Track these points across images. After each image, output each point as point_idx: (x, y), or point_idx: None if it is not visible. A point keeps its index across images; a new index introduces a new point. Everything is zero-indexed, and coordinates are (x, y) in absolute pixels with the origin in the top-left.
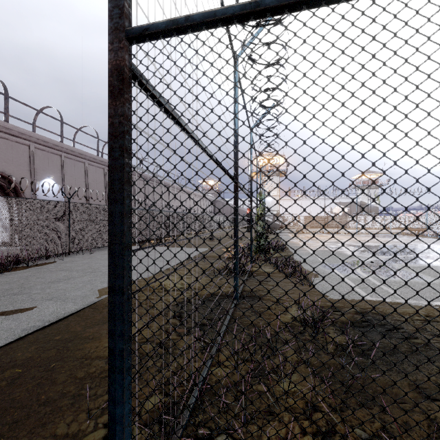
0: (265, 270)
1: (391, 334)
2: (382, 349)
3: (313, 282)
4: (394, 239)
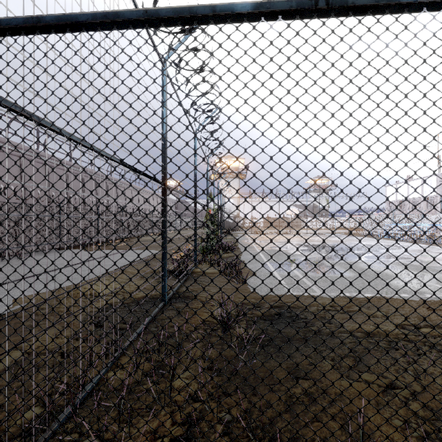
0: (208, 271)
1: (294, 324)
2: (280, 338)
3: (247, 281)
4: (336, 238)
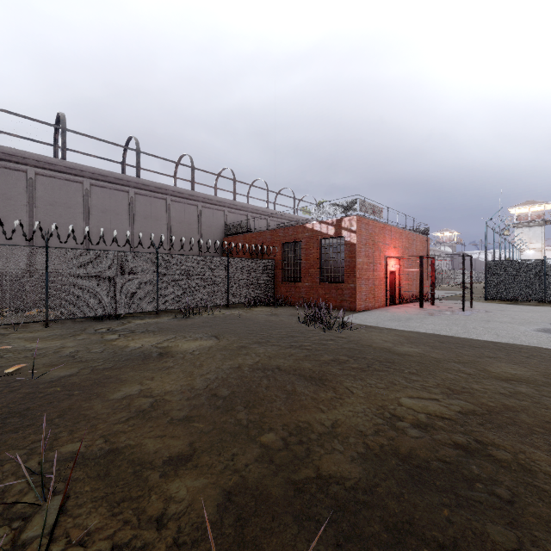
0: None
1: None
2: None
3: None
4: None
